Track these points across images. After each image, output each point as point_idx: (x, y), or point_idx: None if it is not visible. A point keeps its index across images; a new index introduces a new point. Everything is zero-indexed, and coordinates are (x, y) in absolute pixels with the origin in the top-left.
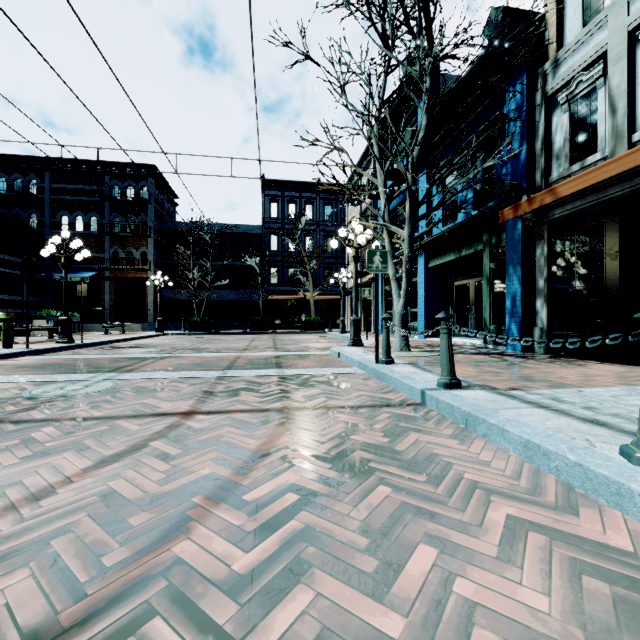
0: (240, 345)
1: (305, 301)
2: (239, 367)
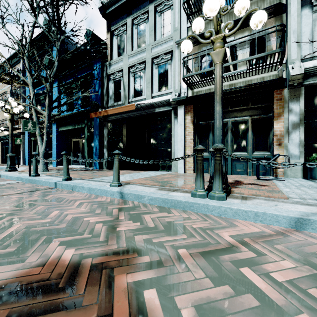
0: None
1: None
2: None
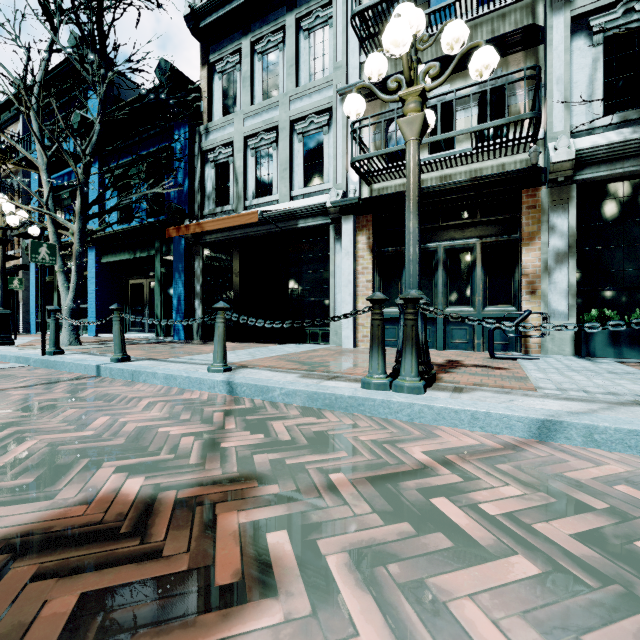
0: None
1: None
2: None
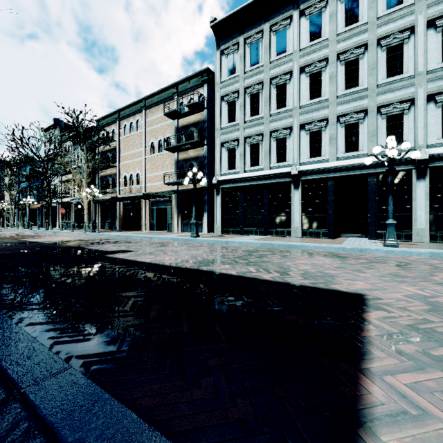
0: None
1: None
2: None
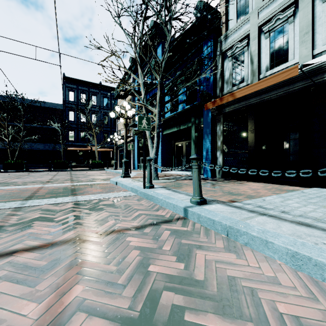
0: (44, 179)
1: (92, 151)
2: (39, 197)
